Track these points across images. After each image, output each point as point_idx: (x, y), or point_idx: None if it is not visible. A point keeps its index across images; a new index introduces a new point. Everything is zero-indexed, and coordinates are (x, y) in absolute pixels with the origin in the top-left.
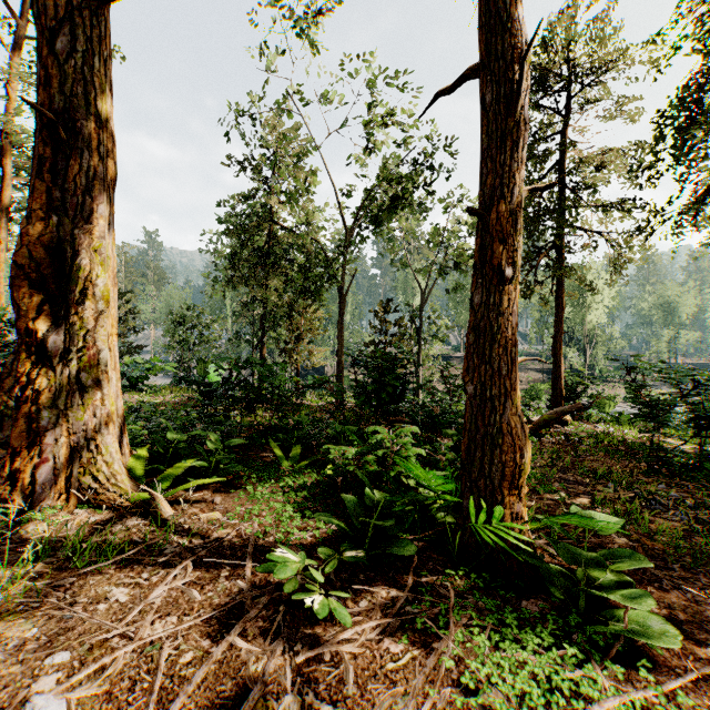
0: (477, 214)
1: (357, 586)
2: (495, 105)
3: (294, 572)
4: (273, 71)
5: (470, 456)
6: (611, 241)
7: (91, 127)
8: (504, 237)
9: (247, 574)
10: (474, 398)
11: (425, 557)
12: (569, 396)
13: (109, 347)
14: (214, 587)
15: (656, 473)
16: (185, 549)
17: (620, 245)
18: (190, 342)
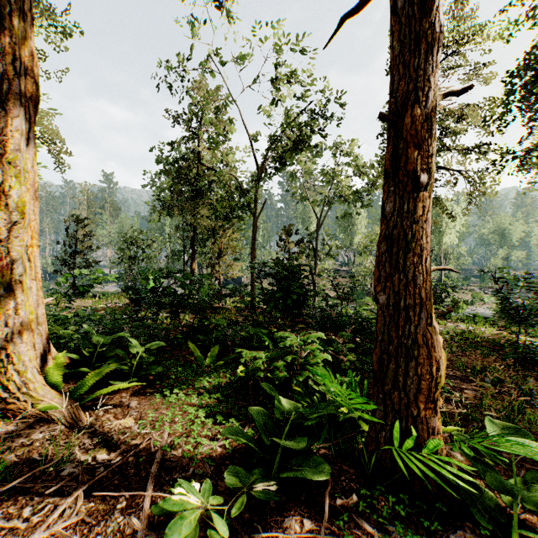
0: (390, 120)
1: (268, 532)
2: (408, 9)
3: (190, 529)
4: (199, 39)
5: (383, 367)
6: (468, 177)
7: (6, 41)
8: (418, 142)
9: (145, 506)
10: (386, 308)
11: (336, 470)
12: (434, 301)
13: (28, 258)
14: (104, 527)
15: (522, 367)
16: (86, 469)
17: (476, 181)
18: (135, 258)
